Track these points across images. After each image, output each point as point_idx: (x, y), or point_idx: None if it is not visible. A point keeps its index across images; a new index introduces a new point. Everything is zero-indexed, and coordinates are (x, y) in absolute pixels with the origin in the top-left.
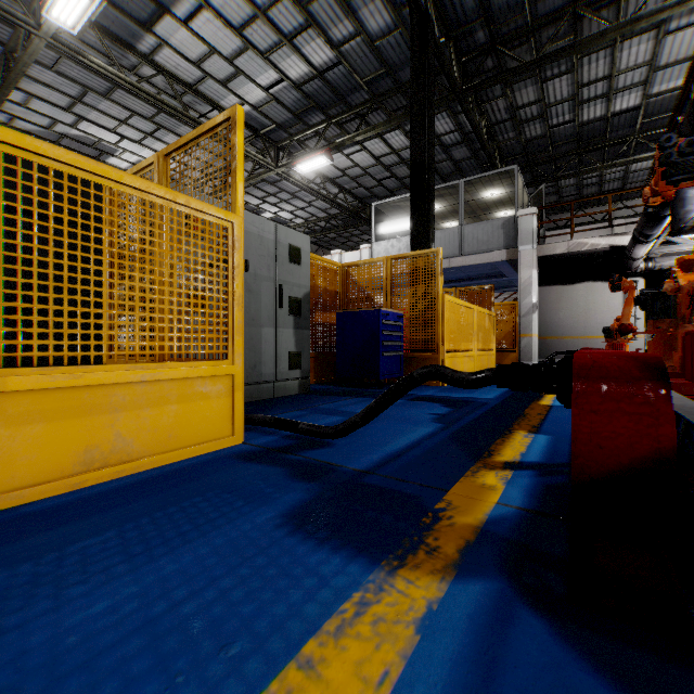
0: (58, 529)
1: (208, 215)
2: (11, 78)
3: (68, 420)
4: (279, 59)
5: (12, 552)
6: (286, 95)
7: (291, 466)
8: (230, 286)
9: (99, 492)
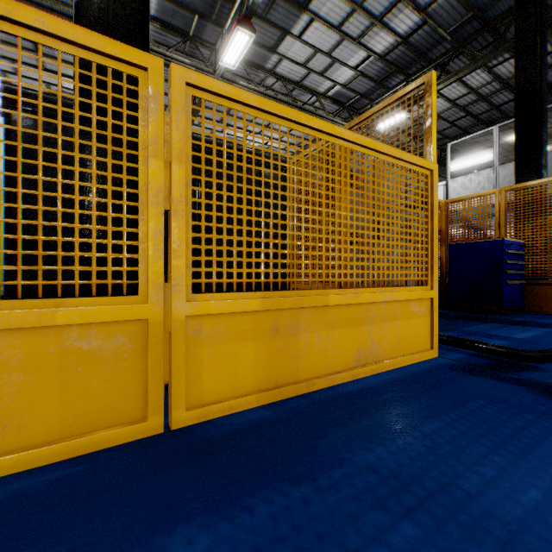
0: (388, 410)
1: (417, 166)
2: (196, 110)
3: (350, 327)
4: (368, 39)
5: (379, 423)
6: (371, 68)
7: (526, 386)
8: (429, 224)
9: (376, 384)
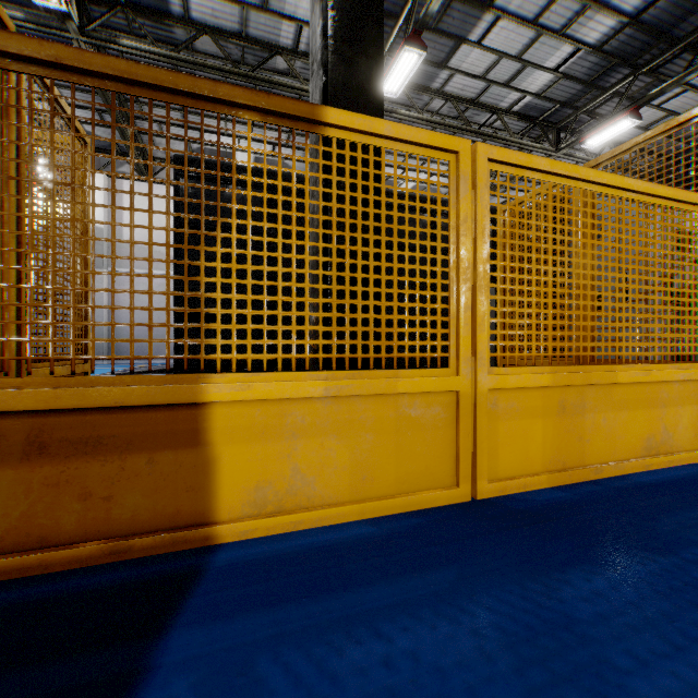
0: None
1: None
2: None
3: (638, 410)
4: (577, 29)
5: None
6: (579, 66)
7: None
8: None
9: (679, 477)
